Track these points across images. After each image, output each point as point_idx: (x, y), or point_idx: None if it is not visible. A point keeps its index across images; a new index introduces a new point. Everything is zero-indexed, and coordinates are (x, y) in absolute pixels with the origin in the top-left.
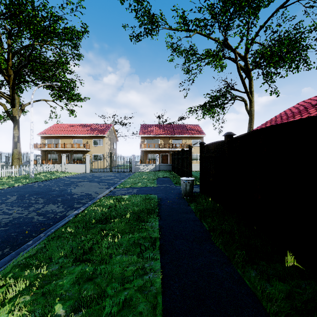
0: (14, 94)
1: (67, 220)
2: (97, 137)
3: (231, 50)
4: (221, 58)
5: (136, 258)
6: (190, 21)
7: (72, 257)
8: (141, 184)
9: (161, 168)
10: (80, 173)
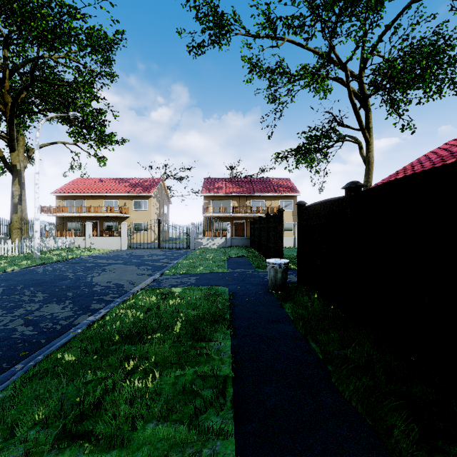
0: (13, 132)
1: (72, 335)
2: (140, 197)
3: (338, 67)
4: (324, 77)
5: (185, 430)
6: (279, 17)
7: (57, 426)
8: (203, 269)
9: (234, 243)
10: (113, 250)
